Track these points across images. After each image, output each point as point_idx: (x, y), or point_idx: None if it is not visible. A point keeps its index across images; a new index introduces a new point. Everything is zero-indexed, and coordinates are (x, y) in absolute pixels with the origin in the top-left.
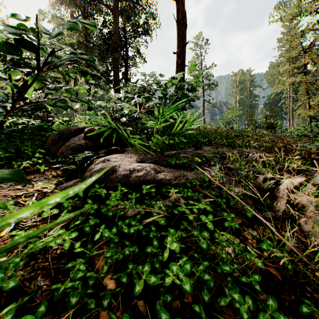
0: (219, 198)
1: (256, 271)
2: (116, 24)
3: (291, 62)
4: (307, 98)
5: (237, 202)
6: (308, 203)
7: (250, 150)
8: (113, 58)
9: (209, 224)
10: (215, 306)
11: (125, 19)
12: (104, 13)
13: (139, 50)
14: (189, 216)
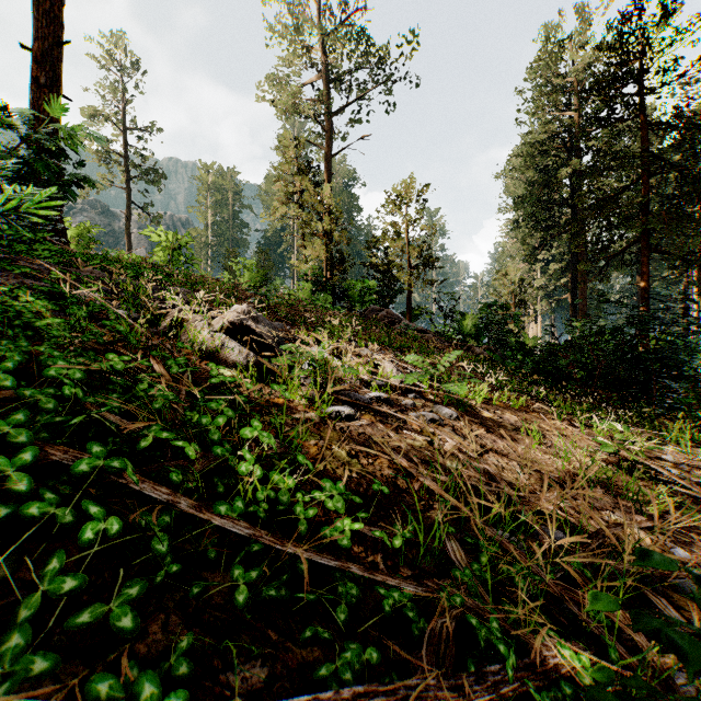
0: (76, 305)
1: (100, 349)
2: None
3: (284, 181)
4: (304, 245)
5: (101, 308)
6: (193, 318)
7: (177, 289)
8: None
9: (47, 313)
10: (36, 353)
11: None
12: None
13: None
14: (15, 303)
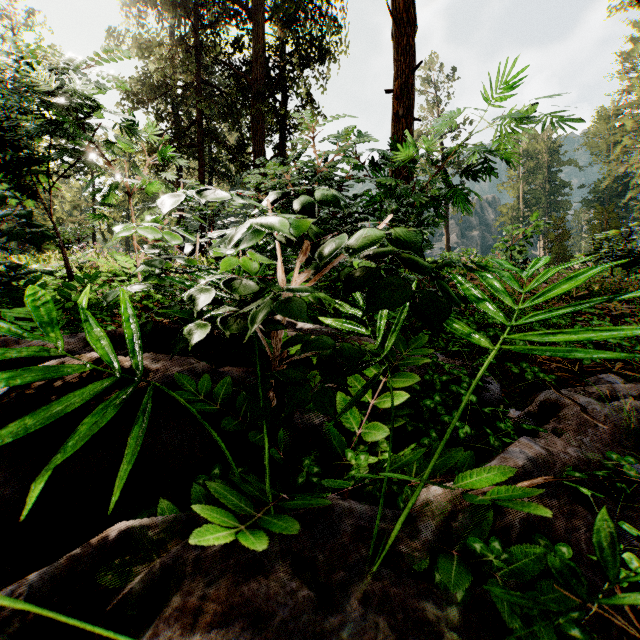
0: None
1: None
2: (260, 41)
3: None
4: None
5: None
6: None
7: None
8: (253, 115)
9: None
10: None
11: (278, 30)
12: (235, 19)
13: (308, 95)
14: None
